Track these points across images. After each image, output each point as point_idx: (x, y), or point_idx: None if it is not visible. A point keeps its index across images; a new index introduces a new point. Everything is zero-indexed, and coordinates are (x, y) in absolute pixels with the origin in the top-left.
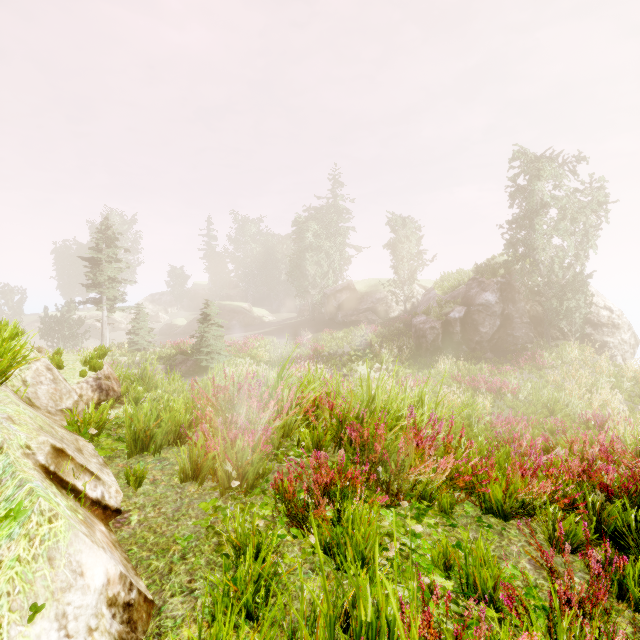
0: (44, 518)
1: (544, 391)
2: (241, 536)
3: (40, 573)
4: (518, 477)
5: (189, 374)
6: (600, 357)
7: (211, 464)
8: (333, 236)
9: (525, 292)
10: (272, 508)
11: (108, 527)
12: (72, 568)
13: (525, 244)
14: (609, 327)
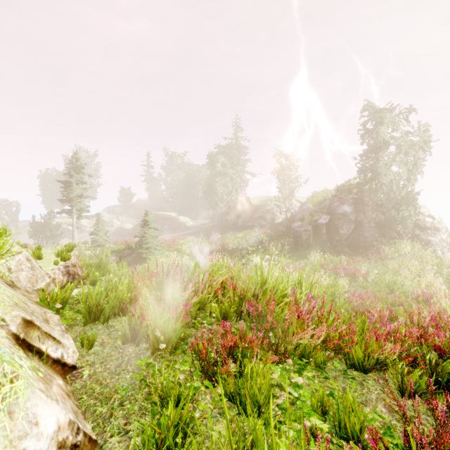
0: (6, 379)
1: (386, 275)
2: (166, 388)
3: (1, 425)
4: (373, 341)
5: (134, 263)
6: (426, 251)
7: (145, 331)
8: (235, 165)
9: (372, 205)
10: (190, 364)
11: (65, 380)
12: (28, 419)
13: (372, 171)
14: (432, 230)
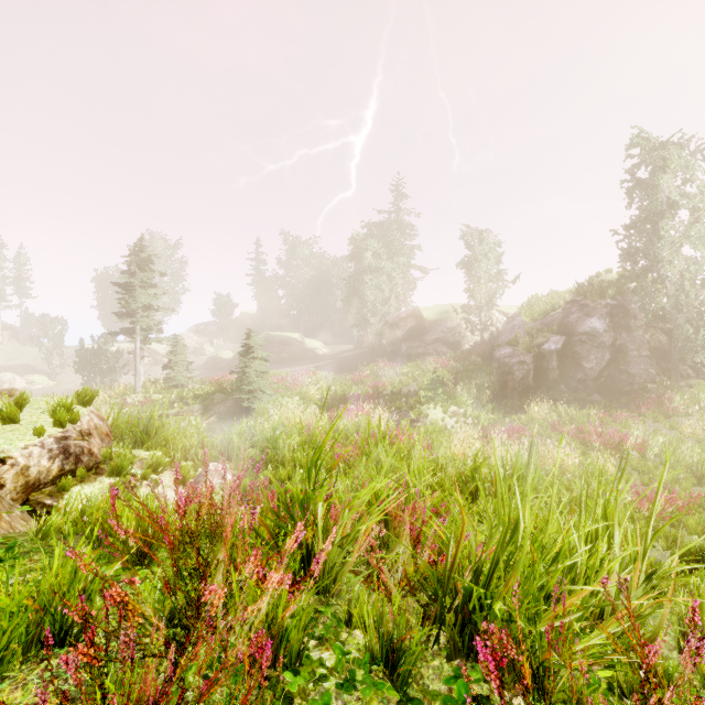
0: None
1: (683, 448)
2: None
3: None
4: None
5: (229, 416)
6: None
7: None
8: (396, 256)
9: (645, 317)
10: None
11: None
12: None
13: (645, 256)
14: None
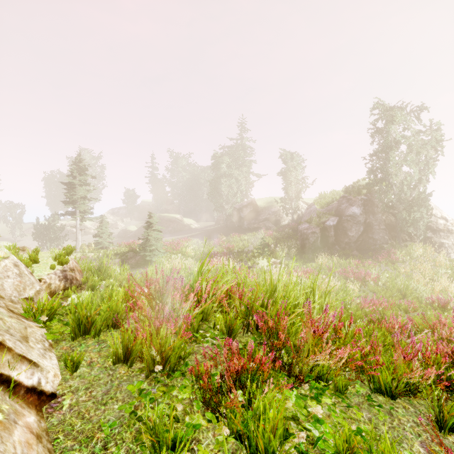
0: None
1: (398, 279)
2: (159, 426)
3: None
4: (401, 360)
5: (137, 266)
6: (439, 254)
7: (139, 349)
8: (241, 167)
9: (382, 206)
10: (190, 390)
11: (40, 413)
12: None
13: (382, 171)
14: (445, 232)
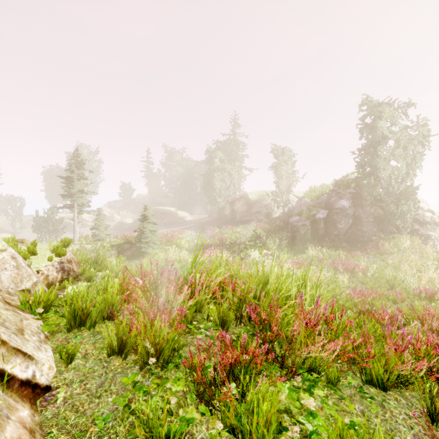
0: None
1: (386, 271)
2: (152, 420)
3: None
4: (392, 352)
5: (133, 257)
6: (426, 246)
7: (133, 341)
8: (233, 161)
9: (370, 199)
10: (184, 382)
11: (34, 407)
12: None
13: (370, 165)
14: (431, 224)
